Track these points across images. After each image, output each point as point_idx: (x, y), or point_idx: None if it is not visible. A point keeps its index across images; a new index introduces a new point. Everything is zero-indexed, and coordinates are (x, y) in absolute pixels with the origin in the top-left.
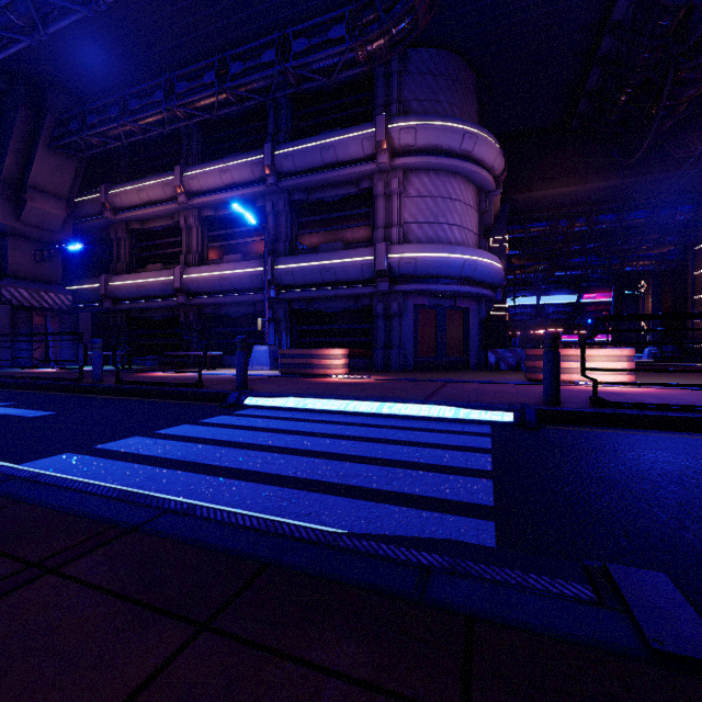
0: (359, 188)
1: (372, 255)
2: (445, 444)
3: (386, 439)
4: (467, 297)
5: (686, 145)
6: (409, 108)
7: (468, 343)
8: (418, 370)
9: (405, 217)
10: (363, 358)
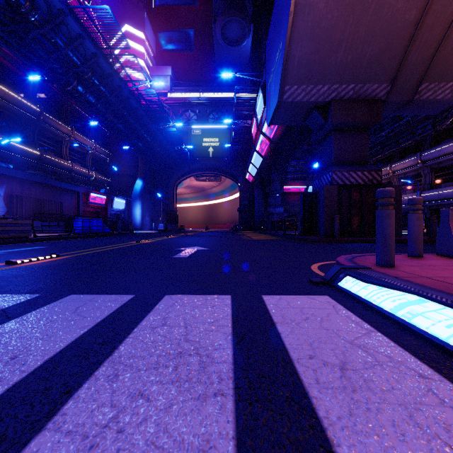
0: None
1: None
2: None
3: None
4: None
5: None
6: None
7: None
8: None
9: None
10: None
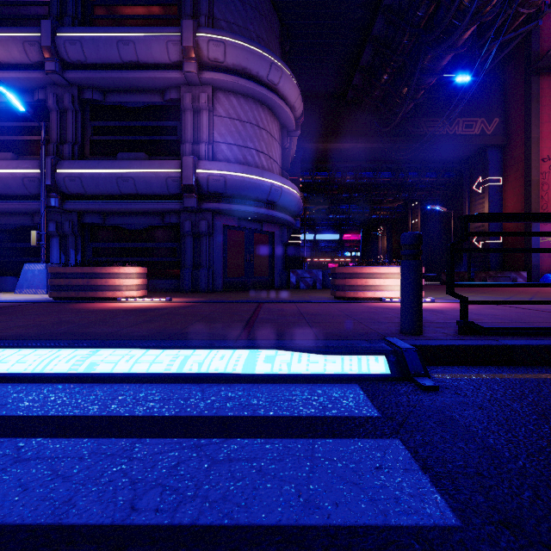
0: (165, 98)
1: (178, 167)
2: (327, 530)
3: (127, 530)
4: (272, 223)
5: (417, 126)
6: (218, 26)
7: (273, 265)
8: (227, 290)
9: (214, 136)
10: (170, 278)
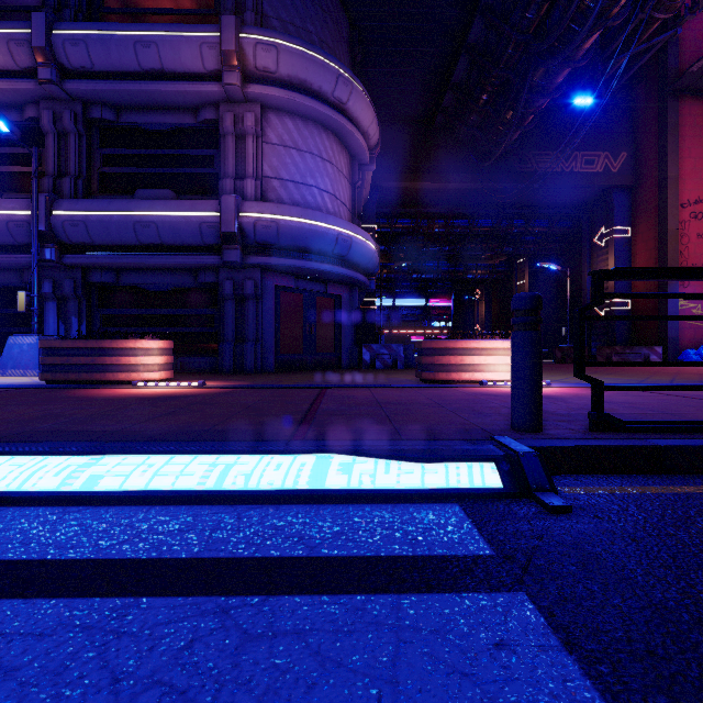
0: (198, 118)
1: (216, 209)
2: None
3: None
4: (340, 283)
5: (525, 161)
6: (269, 26)
7: (341, 338)
8: (281, 370)
9: (263, 169)
10: (205, 355)
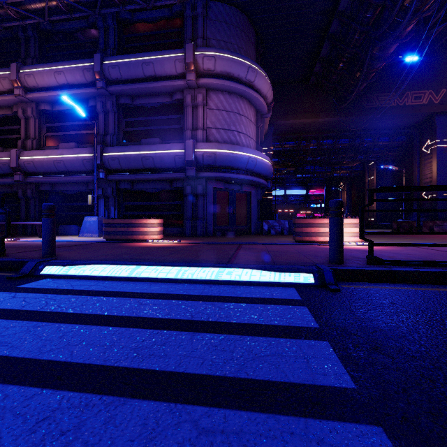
0: (173, 98)
1: (182, 148)
2: (265, 325)
3: (193, 320)
4: (250, 184)
5: (370, 101)
6: (210, 44)
7: (250, 216)
8: (216, 235)
9: (207, 123)
10: (176, 226)
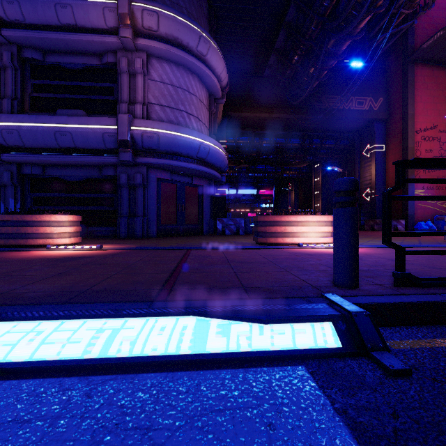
0: (102, 61)
1: (114, 124)
2: None
3: None
4: (201, 177)
5: (320, 101)
6: None
7: (202, 214)
8: (161, 236)
9: (148, 97)
10: (107, 226)
